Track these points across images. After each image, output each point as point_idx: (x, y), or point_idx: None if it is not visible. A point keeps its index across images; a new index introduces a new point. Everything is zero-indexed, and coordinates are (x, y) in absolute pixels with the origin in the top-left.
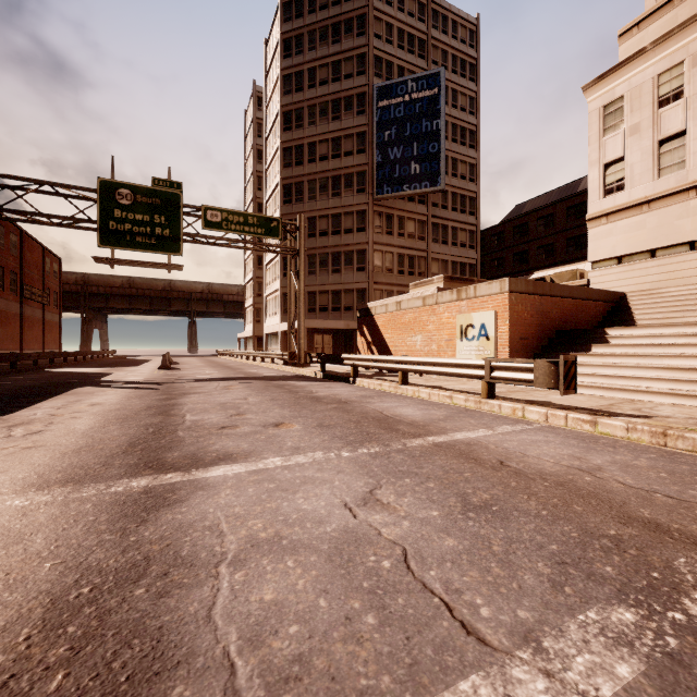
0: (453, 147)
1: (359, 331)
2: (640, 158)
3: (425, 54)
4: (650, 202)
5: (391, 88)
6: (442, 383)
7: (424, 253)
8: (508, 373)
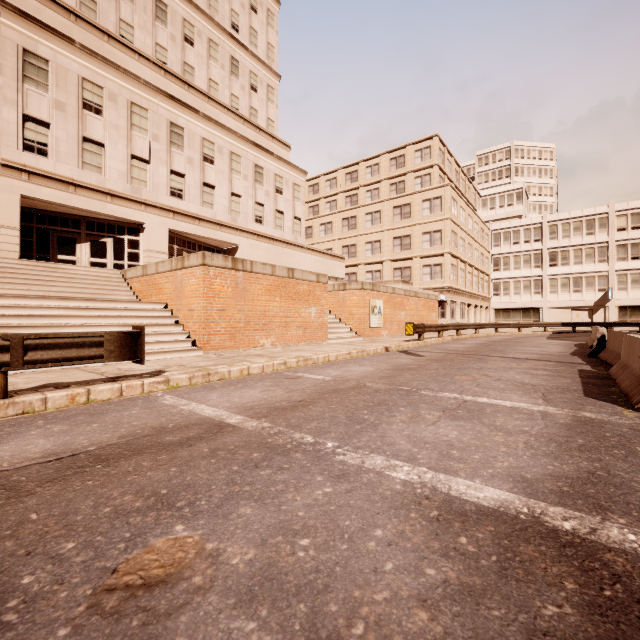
0: None
1: None
2: None
3: None
4: None
5: None
6: None
7: None
8: (57, 351)
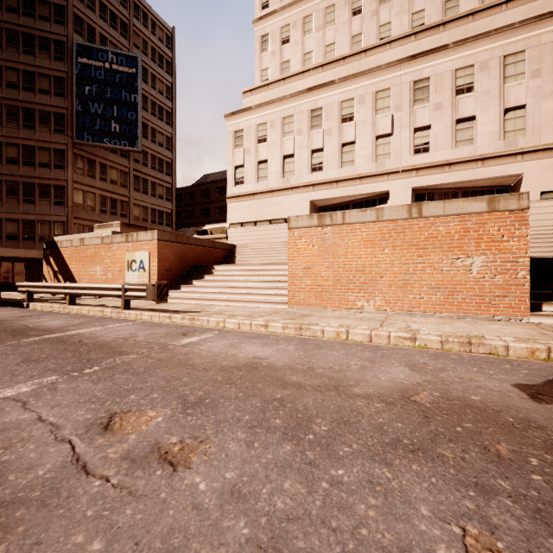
0: (153, 119)
1: (46, 261)
2: (250, 168)
3: (127, 35)
4: (254, 194)
5: (92, 51)
6: (109, 303)
7: (126, 198)
8: (134, 292)
